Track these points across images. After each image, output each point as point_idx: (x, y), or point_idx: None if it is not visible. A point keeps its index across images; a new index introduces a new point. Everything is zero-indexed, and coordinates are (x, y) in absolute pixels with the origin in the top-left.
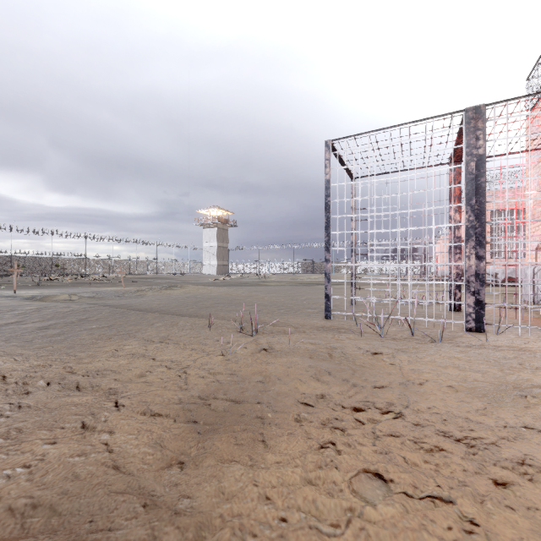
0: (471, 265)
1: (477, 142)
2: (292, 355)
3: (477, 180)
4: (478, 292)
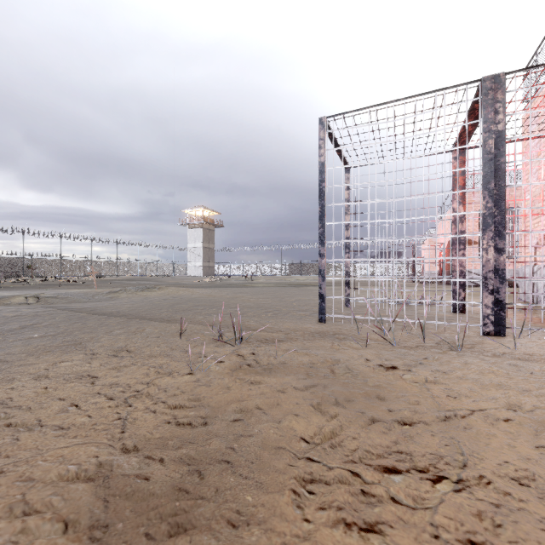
0: (489, 259)
1: (496, 116)
2: (284, 372)
3: (496, 160)
4: (497, 290)
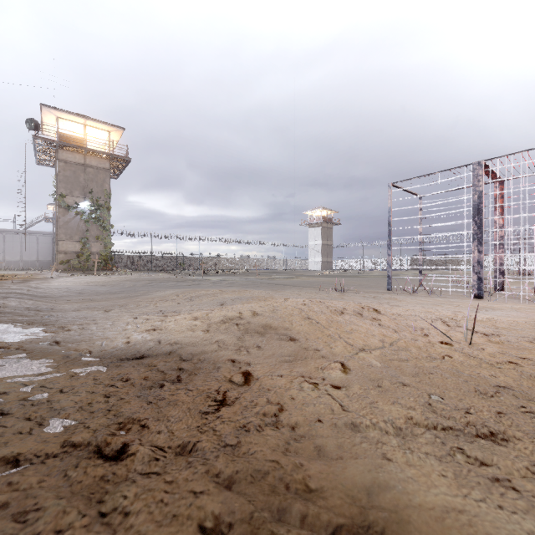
0: (475, 256)
1: (478, 183)
2: (356, 296)
3: (478, 206)
4: (479, 272)
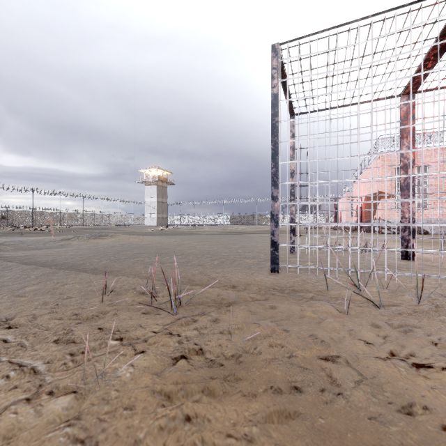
0: None
1: None
2: (246, 380)
3: None
4: None
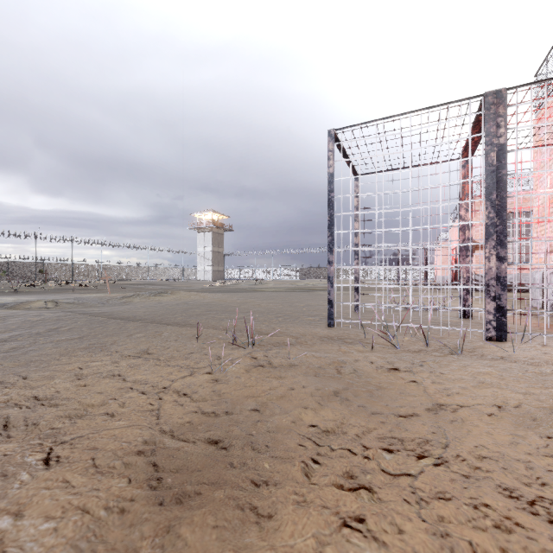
0: (491, 266)
1: (497, 130)
2: (294, 372)
3: (497, 172)
4: (498, 297)
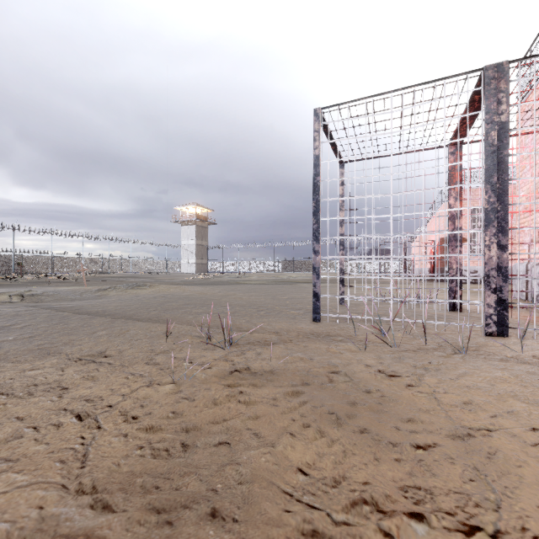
0: (491, 256)
1: (498, 107)
2: (277, 381)
3: (498, 153)
4: (500, 288)
